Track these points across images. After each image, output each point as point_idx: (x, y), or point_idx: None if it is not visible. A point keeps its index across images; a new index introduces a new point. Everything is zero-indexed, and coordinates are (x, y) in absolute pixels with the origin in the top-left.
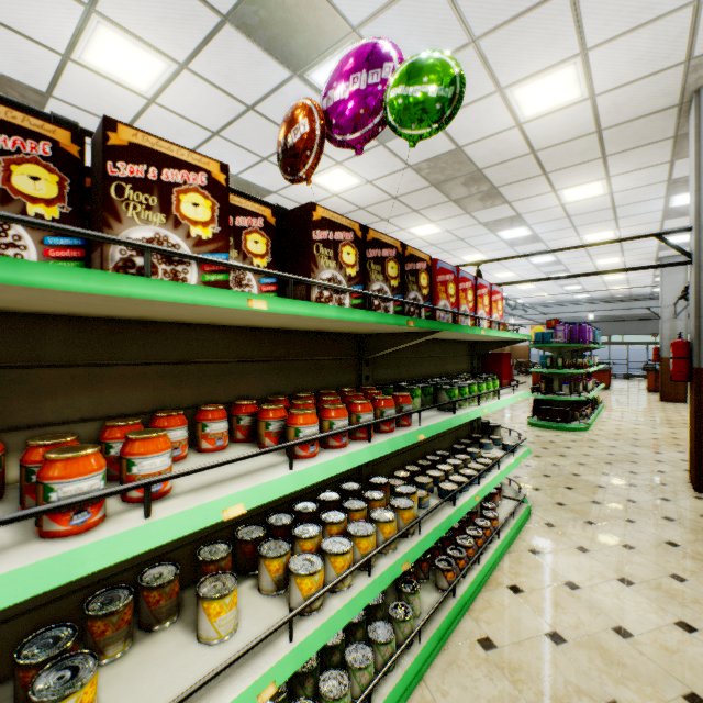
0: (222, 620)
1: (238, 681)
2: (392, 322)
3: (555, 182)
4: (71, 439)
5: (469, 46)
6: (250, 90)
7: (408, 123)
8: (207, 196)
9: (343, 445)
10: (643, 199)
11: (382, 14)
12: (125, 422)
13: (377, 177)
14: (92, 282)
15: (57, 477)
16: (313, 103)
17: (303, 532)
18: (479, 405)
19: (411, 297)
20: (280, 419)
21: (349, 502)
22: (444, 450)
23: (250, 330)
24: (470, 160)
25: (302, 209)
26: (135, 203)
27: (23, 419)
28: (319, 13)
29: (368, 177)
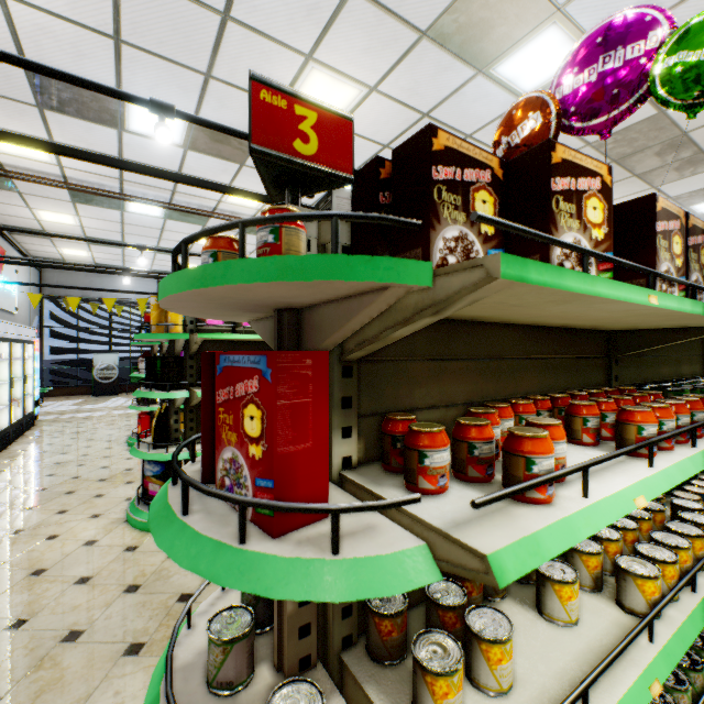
0: (572, 604)
1: (622, 668)
2: None
3: None
4: (490, 422)
5: None
6: (430, 98)
7: (688, 92)
8: (599, 199)
9: (672, 447)
10: None
11: None
12: (489, 410)
13: None
14: (585, 285)
15: (537, 452)
16: (547, 95)
17: (601, 533)
18: None
19: None
20: (596, 415)
21: None
22: None
23: (529, 327)
24: (674, 124)
25: (638, 201)
26: (563, 213)
27: (405, 403)
28: (522, 2)
29: None
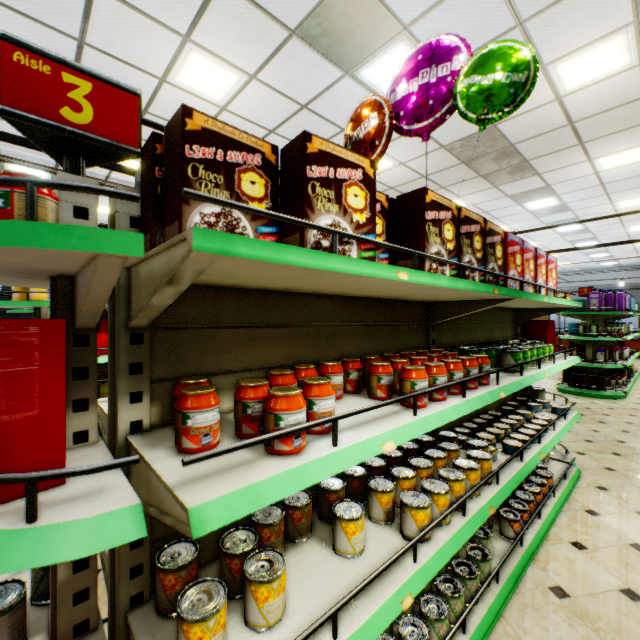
0: (356, 538)
1: (383, 588)
2: (483, 290)
3: (591, 151)
4: (267, 383)
5: (515, 29)
6: (306, 91)
7: (479, 109)
8: (362, 188)
9: (444, 398)
10: None
11: (433, 11)
12: (285, 372)
13: (410, 159)
14: (317, 260)
15: (284, 409)
16: (382, 99)
17: (400, 473)
18: (539, 369)
19: (490, 267)
20: (389, 374)
21: (429, 451)
22: (494, 411)
23: (349, 298)
24: (503, 136)
25: (414, 193)
26: (321, 197)
27: (211, 367)
28: (375, 17)
29: (401, 159)
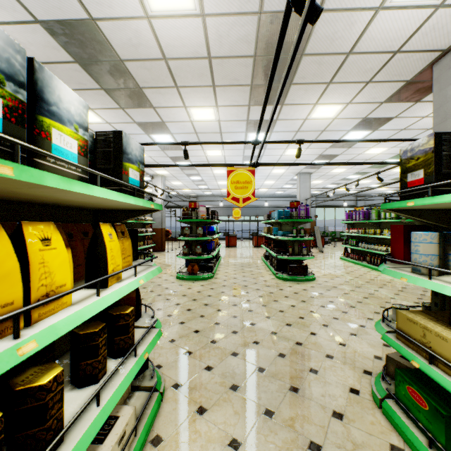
0: None
1: None
2: None
3: (324, 95)
4: None
5: None
6: None
7: None
8: None
9: None
10: (340, 129)
11: None
12: None
13: (217, 11)
14: None
15: None
16: None
17: None
18: None
19: None
20: None
21: None
22: None
23: None
24: (309, 37)
25: None
26: None
27: None
28: None
29: (208, 4)
